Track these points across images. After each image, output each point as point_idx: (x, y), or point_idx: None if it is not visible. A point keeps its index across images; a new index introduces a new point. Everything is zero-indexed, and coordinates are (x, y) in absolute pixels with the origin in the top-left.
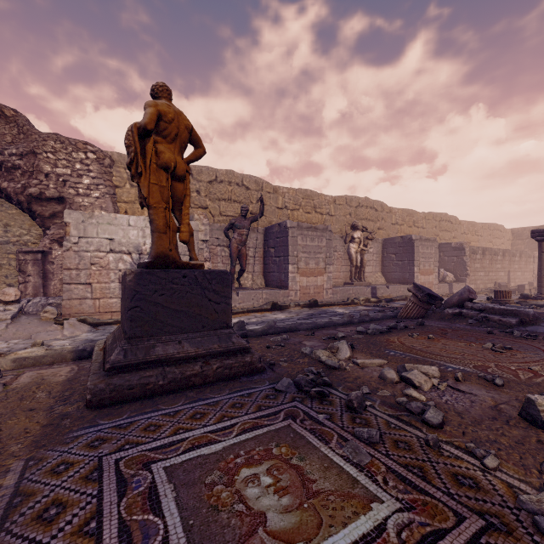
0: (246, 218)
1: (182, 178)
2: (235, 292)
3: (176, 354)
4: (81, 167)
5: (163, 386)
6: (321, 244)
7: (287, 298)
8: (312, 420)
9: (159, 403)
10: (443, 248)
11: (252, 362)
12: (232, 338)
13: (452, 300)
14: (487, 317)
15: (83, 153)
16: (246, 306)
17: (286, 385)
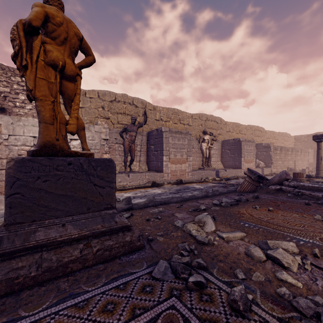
0: (135, 125)
1: (71, 78)
2: (127, 175)
3: (58, 238)
4: (17, 87)
5: (36, 277)
6: (184, 143)
7: (162, 178)
8: None
9: (22, 304)
10: (257, 146)
11: (132, 241)
12: (115, 218)
13: (274, 180)
14: (301, 192)
15: (19, 77)
16: (134, 184)
17: (163, 270)
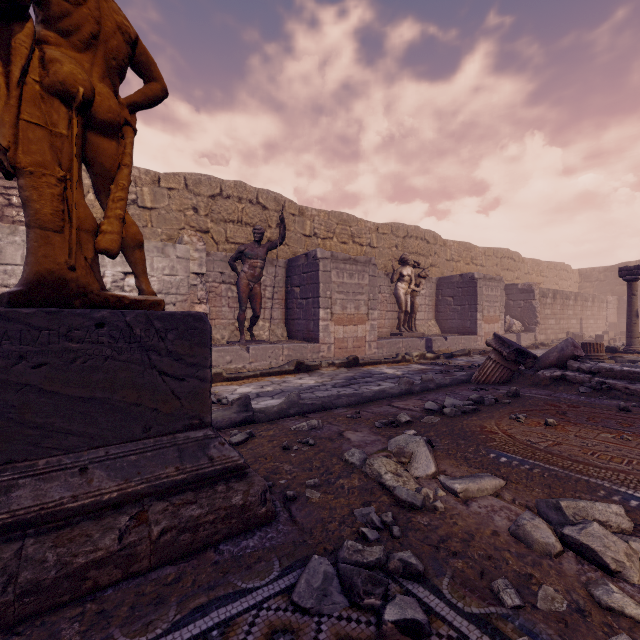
0: (261, 245)
1: (110, 129)
2: (244, 347)
3: (67, 502)
4: None
5: None
6: (363, 282)
7: (317, 355)
8: None
9: None
10: (507, 290)
11: (247, 506)
12: (209, 449)
13: (549, 358)
14: (606, 383)
15: None
16: (259, 366)
17: (320, 584)
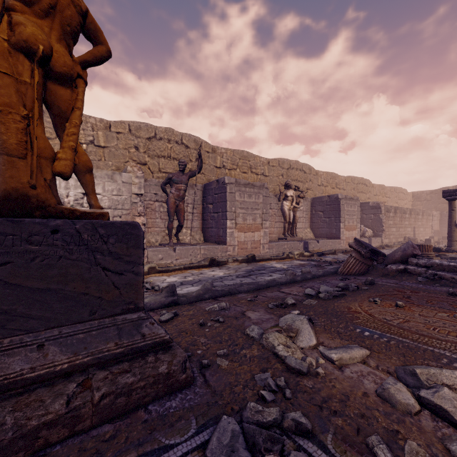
0: (184, 174)
1: (65, 79)
2: (172, 248)
3: (26, 373)
4: None
5: None
6: (258, 200)
7: (225, 253)
8: None
9: None
10: (362, 207)
11: (171, 374)
12: (142, 328)
13: (395, 256)
14: (437, 274)
15: None
16: (183, 262)
17: (229, 441)
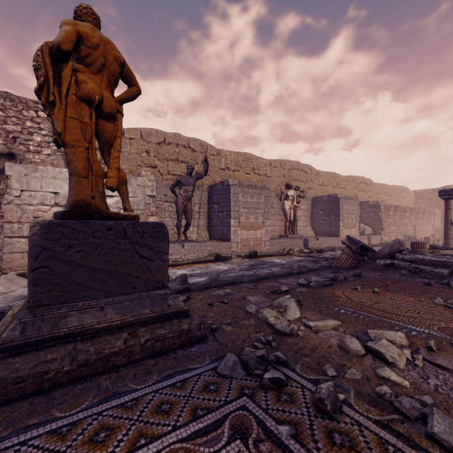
0: (192, 176)
1: (111, 117)
2: (180, 245)
3: (95, 325)
4: (31, 124)
5: (70, 372)
6: (260, 200)
7: (229, 250)
8: (271, 440)
9: (55, 404)
10: (362, 206)
11: (190, 330)
12: (168, 300)
13: (383, 251)
14: (419, 268)
15: (34, 111)
16: (191, 257)
17: (231, 365)
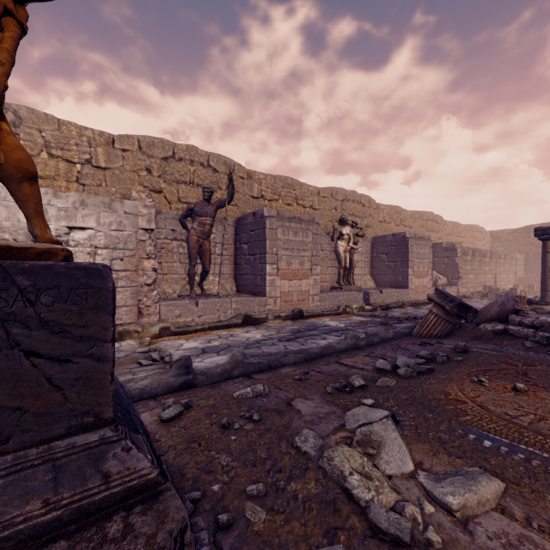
0: (211, 203)
1: None
2: (193, 301)
3: None
4: None
5: None
6: (307, 239)
7: (264, 308)
8: None
9: None
10: (433, 249)
11: None
12: (105, 461)
13: (489, 312)
14: None
15: None
16: (208, 320)
17: None
